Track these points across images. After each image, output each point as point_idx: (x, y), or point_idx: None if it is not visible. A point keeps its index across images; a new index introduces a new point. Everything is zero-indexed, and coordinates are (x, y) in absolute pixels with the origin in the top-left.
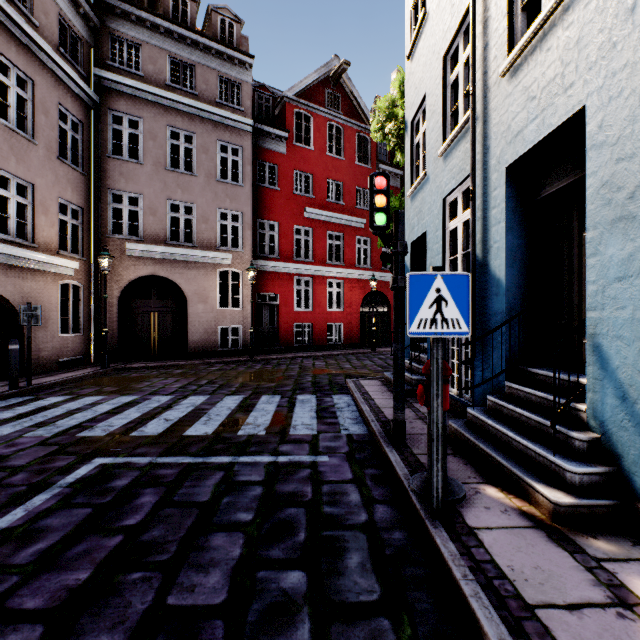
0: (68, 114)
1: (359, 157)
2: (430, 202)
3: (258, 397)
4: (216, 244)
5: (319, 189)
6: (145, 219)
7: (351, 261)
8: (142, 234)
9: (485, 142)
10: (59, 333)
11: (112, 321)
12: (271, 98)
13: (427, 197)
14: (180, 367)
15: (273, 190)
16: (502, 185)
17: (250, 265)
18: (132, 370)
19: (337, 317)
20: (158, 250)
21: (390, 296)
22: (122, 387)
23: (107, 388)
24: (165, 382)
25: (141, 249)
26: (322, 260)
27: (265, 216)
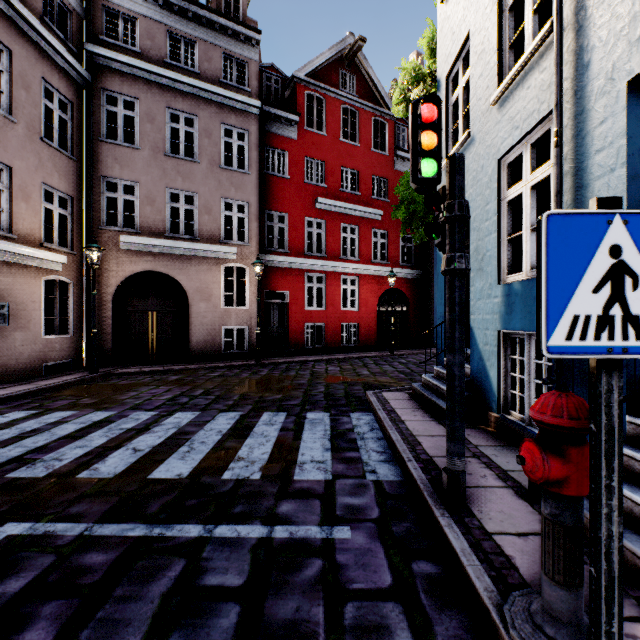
0: (55, 92)
1: (375, 145)
2: (476, 169)
3: (258, 415)
4: (220, 237)
5: (332, 178)
6: (142, 209)
7: (367, 256)
8: (139, 226)
9: (580, 57)
10: (43, 334)
11: (105, 321)
12: (280, 79)
13: (471, 163)
14: (178, 372)
15: (282, 179)
16: (619, 111)
17: (256, 259)
18: (124, 376)
19: (352, 317)
20: (156, 243)
21: (409, 294)
22: (102, 398)
23: (84, 400)
24: (154, 392)
25: (137, 242)
26: (335, 255)
27: (274, 207)
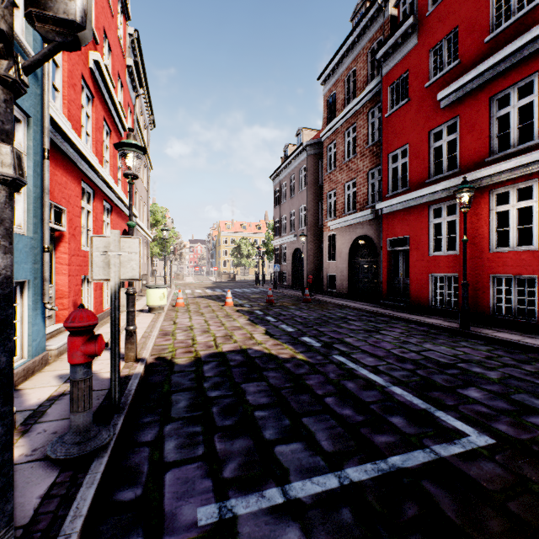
0: None
1: None
2: None
3: None
4: None
5: None
6: None
7: None
8: None
9: None
10: None
11: None
12: None
13: None
14: None
15: None
16: None
17: None
18: None
19: None
20: None
21: None
22: None
23: None
24: None
25: None
26: None
27: None
